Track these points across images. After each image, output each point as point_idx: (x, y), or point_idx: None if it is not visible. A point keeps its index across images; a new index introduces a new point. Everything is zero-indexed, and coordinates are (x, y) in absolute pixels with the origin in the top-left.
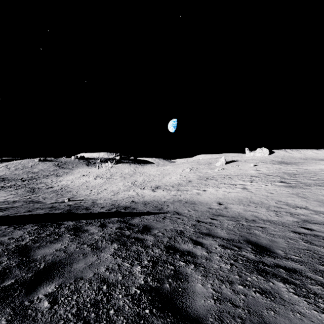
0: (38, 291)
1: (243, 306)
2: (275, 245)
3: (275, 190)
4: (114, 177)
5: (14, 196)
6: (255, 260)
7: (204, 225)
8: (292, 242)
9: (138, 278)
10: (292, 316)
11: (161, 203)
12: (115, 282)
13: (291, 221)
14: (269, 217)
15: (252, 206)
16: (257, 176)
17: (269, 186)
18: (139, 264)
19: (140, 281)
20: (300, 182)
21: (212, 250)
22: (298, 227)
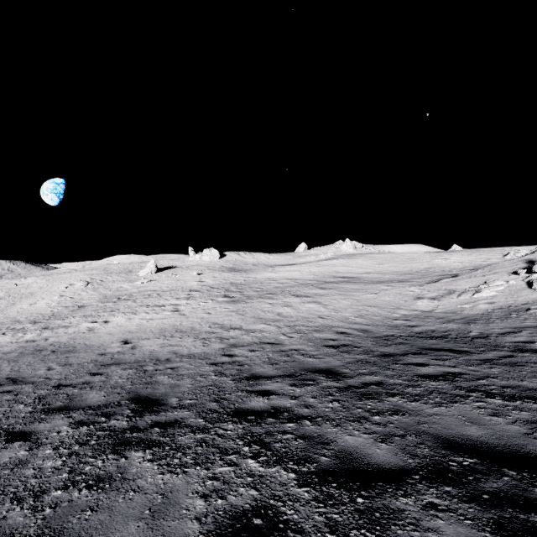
0: None
1: (34, 532)
2: (174, 392)
3: (215, 309)
4: None
5: None
6: (124, 429)
7: (66, 392)
8: (201, 380)
9: None
10: (121, 500)
11: None
12: None
13: (217, 349)
14: (192, 350)
15: (176, 338)
16: (199, 290)
17: (209, 303)
18: None
19: None
20: (245, 295)
21: (46, 440)
22: (221, 355)
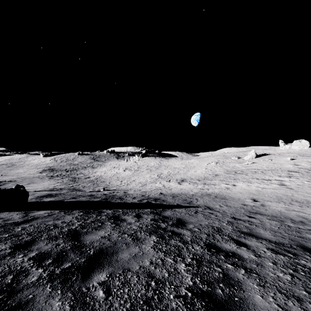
0: (92, 278)
1: None
2: None
3: None
4: (141, 169)
5: (60, 184)
6: None
7: (242, 223)
8: None
9: (185, 278)
10: None
11: (190, 196)
12: (162, 278)
13: None
14: None
15: (296, 205)
16: (297, 171)
17: None
18: (183, 261)
19: (188, 281)
20: None
21: (260, 254)
22: None
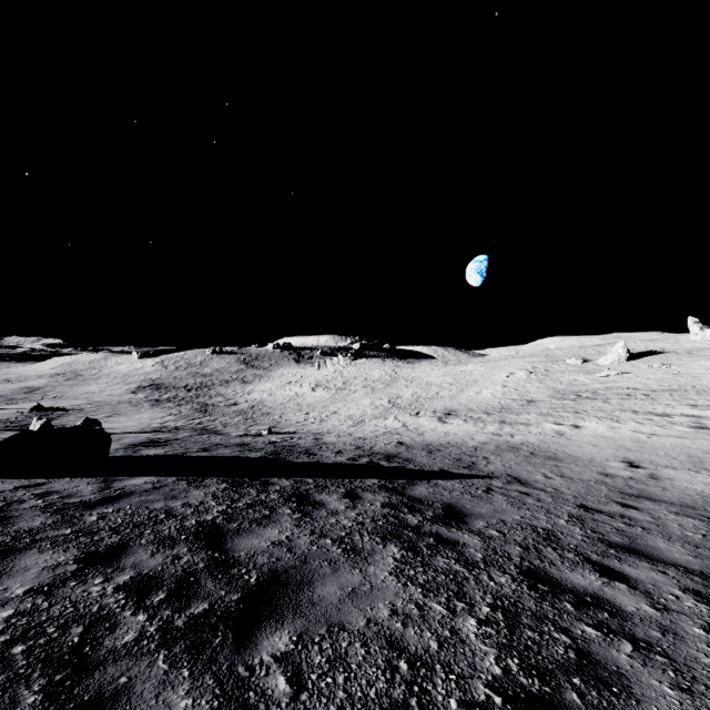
0: (259, 643)
1: None
2: None
3: None
4: (351, 387)
5: (176, 418)
6: None
7: (606, 521)
8: None
9: (481, 656)
10: None
11: (469, 451)
12: (425, 654)
13: None
14: None
15: None
16: None
17: None
18: (471, 612)
19: (491, 665)
20: None
21: (667, 602)
22: None
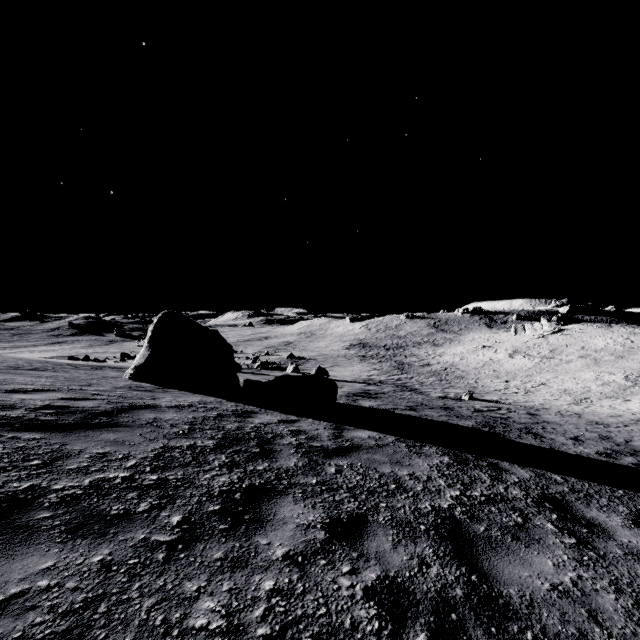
0: None
1: None
2: None
3: None
4: (562, 356)
5: (378, 373)
6: None
7: None
8: None
9: None
10: None
11: None
12: None
13: None
14: None
15: None
16: None
17: None
18: None
19: None
20: None
21: None
22: None
